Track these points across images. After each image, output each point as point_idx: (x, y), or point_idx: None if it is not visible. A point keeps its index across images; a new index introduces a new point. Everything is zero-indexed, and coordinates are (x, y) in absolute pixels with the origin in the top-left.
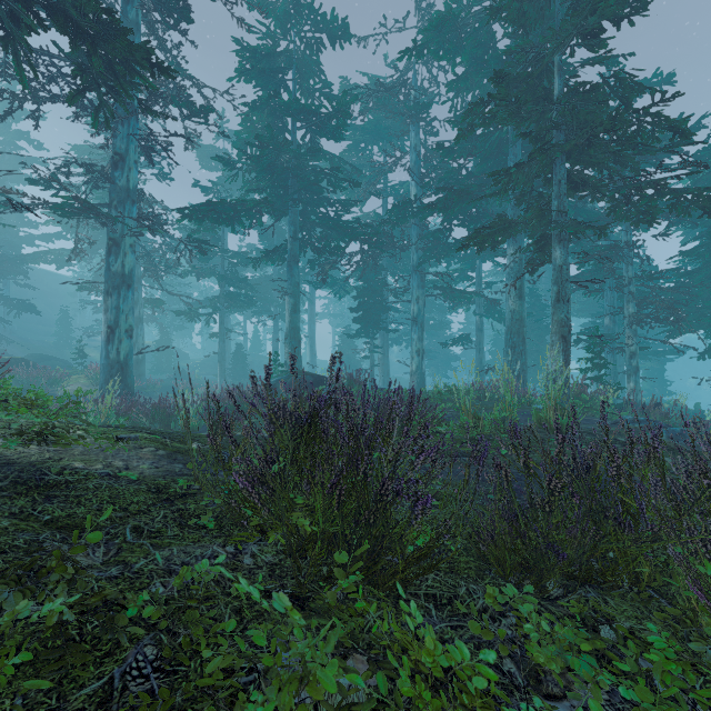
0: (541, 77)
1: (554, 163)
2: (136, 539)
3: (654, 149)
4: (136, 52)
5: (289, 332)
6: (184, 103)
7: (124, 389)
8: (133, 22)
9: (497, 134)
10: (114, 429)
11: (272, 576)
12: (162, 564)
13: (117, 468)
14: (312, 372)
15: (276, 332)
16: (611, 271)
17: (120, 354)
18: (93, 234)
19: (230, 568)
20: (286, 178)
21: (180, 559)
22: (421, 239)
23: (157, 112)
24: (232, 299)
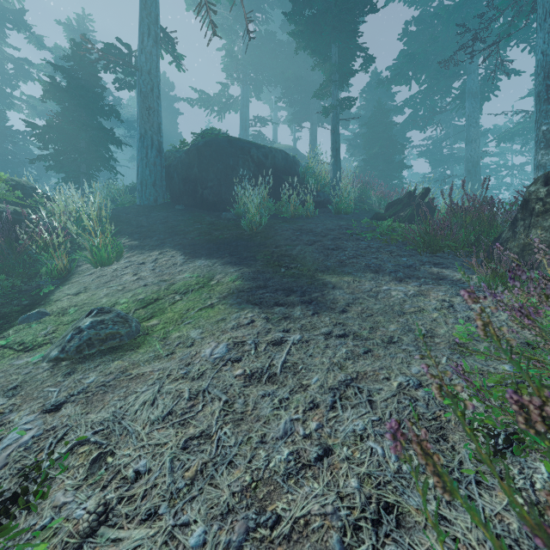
0: None
1: None
2: None
3: None
4: None
5: None
6: None
7: None
8: None
9: None
10: None
11: None
12: None
13: None
14: None
15: None
16: None
17: None
18: None
19: None
20: None
21: None
22: None
23: None
24: None
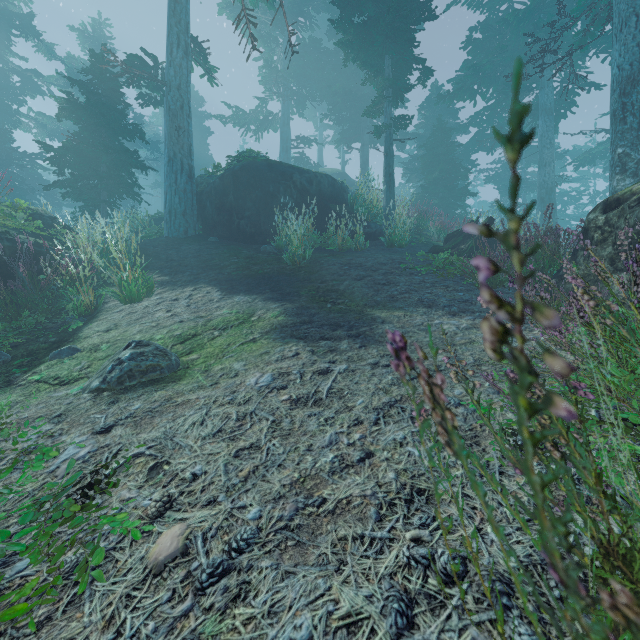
0: None
1: None
2: None
3: None
4: None
5: None
6: None
7: None
8: None
9: None
10: None
11: None
12: None
13: None
14: None
15: None
16: None
17: None
18: None
19: None
20: None
21: None
22: None
23: None
24: None
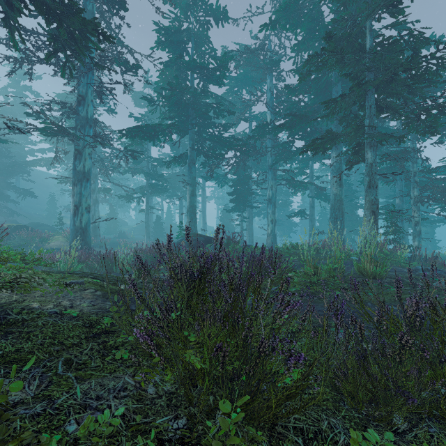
0: (357, 37)
1: (367, 94)
2: (65, 371)
3: (440, 81)
4: (88, 25)
5: (189, 209)
6: (122, 63)
7: (85, 245)
8: (90, 12)
9: (325, 78)
10: (64, 278)
11: (169, 405)
12: (80, 399)
13: (64, 307)
14: (204, 234)
15: (181, 208)
16: (402, 167)
17: (82, 223)
18: (69, 148)
19: (136, 399)
20: (187, 110)
21: (95, 393)
22: (274, 148)
23: (103, 66)
24: (154, 188)
